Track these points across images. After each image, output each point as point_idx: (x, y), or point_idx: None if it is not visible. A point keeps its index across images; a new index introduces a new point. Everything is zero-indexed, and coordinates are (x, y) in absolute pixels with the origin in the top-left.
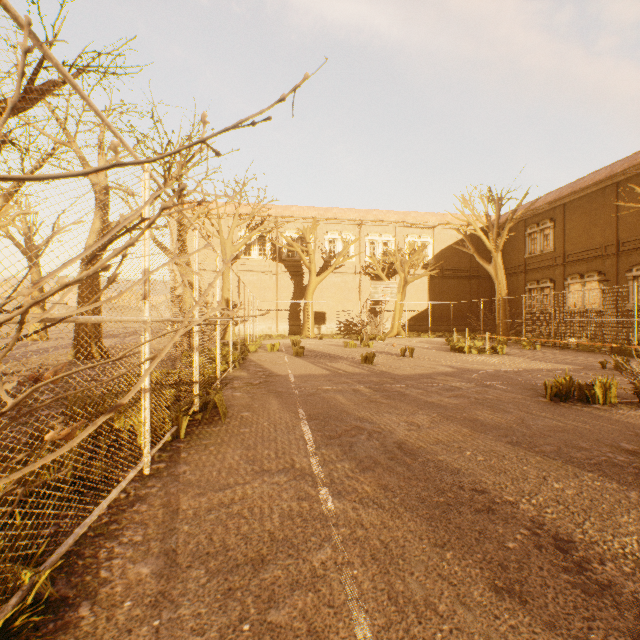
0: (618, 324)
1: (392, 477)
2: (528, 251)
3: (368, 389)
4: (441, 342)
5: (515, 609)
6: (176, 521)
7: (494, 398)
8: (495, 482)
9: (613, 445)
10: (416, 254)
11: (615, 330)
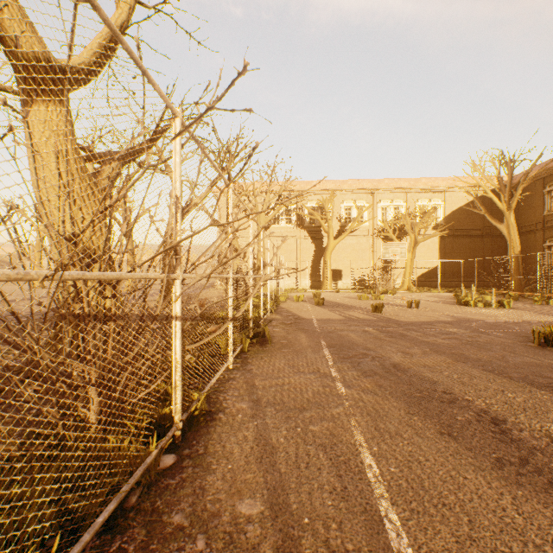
0: None
1: (386, 381)
2: (547, 208)
3: (375, 330)
4: (450, 296)
5: (450, 441)
6: (254, 389)
7: (484, 341)
8: (461, 390)
9: None
10: (426, 217)
11: None
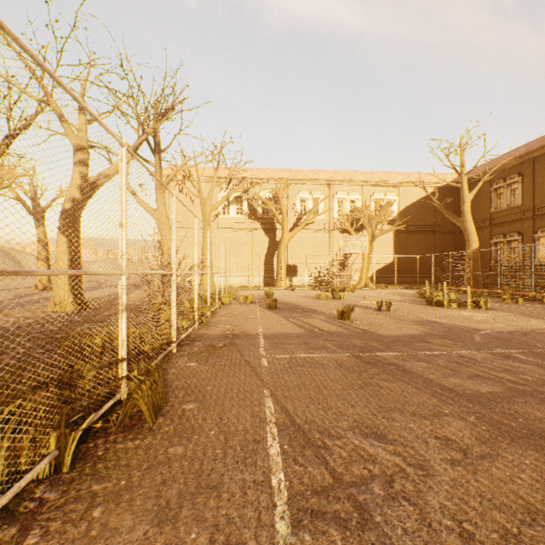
0: None
1: None
2: (494, 206)
3: (354, 359)
4: (410, 294)
5: None
6: None
7: (537, 381)
8: None
9: None
10: (383, 210)
11: None
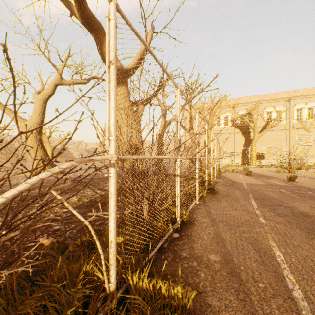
0: None
1: (293, 220)
2: None
3: (288, 192)
4: None
5: None
6: (210, 214)
7: None
8: None
9: None
10: None
11: None
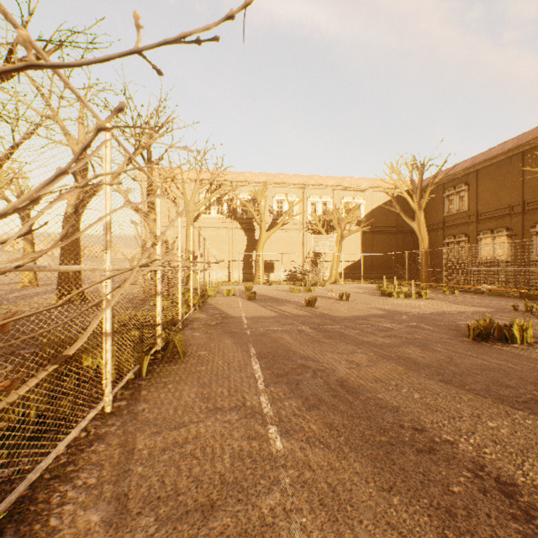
0: (523, 272)
1: (336, 415)
2: (446, 210)
3: (311, 330)
4: (372, 288)
5: None
6: (131, 462)
7: (423, 338)
8: (433, 420)
9: (536, 383)
10: (351, 213)
11: (521, 277)
